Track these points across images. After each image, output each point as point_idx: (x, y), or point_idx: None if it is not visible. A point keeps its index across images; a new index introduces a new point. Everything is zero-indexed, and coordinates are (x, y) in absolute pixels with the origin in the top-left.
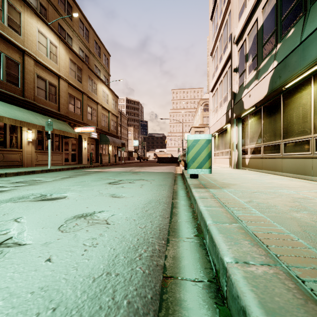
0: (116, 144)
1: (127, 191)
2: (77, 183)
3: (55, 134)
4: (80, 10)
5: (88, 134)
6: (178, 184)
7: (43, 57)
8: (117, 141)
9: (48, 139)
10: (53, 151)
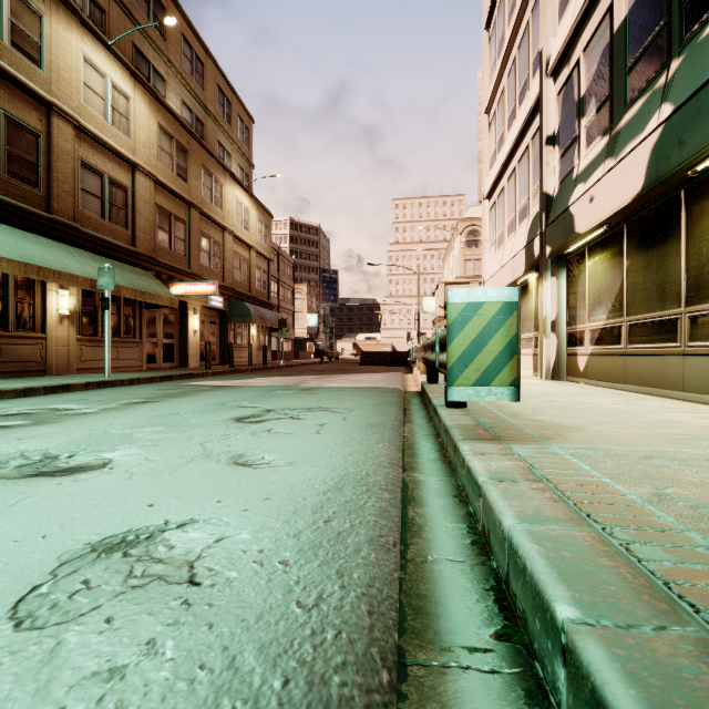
0: (266, 323)
1: (278, 446)
2: (157, 417)
3: (125, 300)
4: (184, 16)
5: (203, 300)
6: (413, 422)
7: (97, 120)
8: (269, 316)
9: (105, 310)
10: (121, 338)
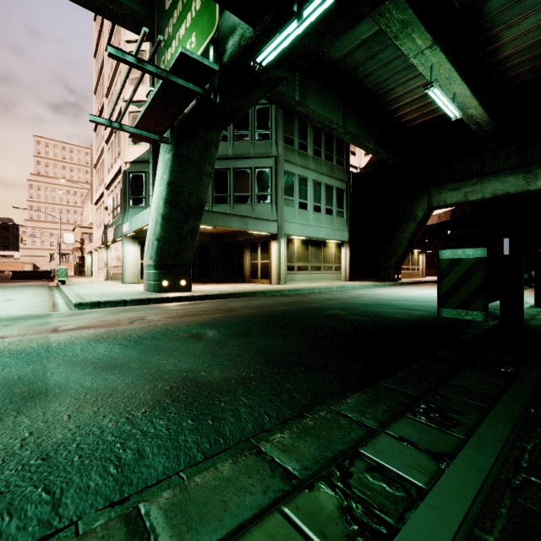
0: None
1: (25, 289)
2: None
3: None
4: None
5: None
6: (53, 288)
7: None
8: None
9: None
10: None
